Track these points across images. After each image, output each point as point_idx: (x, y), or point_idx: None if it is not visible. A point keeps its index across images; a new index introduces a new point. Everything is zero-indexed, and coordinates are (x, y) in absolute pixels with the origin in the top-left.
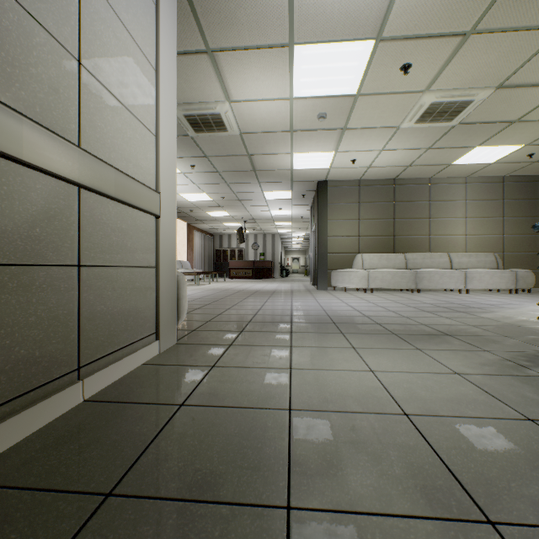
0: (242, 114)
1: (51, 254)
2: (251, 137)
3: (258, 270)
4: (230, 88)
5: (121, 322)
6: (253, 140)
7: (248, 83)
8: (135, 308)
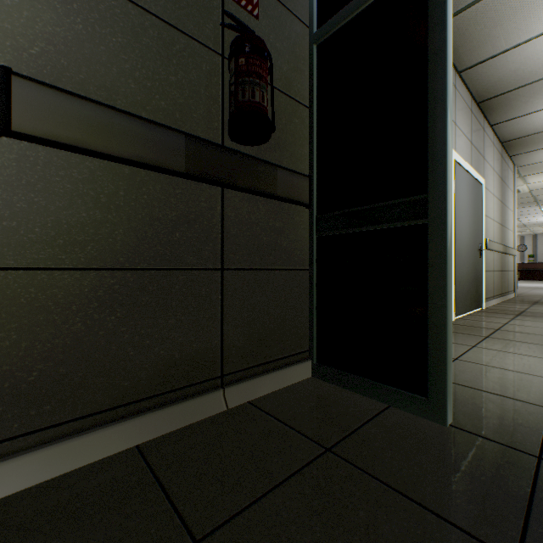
0: (533, 185)
1: (506, 269)
2: (537, 190)
3: (526, 272)
4: (528, 181)
5: (510, 285)
6: (538, 191)
7: (541, 178)
8: (511, 282)
